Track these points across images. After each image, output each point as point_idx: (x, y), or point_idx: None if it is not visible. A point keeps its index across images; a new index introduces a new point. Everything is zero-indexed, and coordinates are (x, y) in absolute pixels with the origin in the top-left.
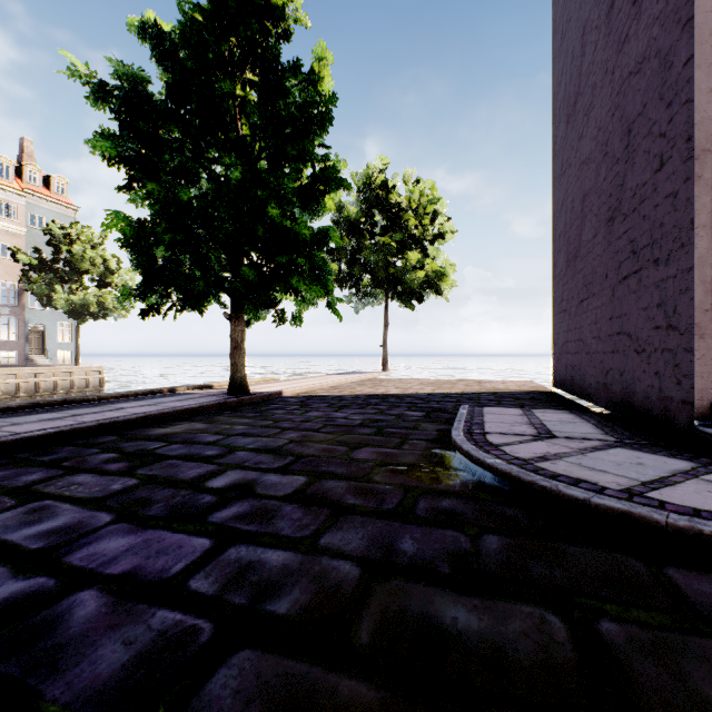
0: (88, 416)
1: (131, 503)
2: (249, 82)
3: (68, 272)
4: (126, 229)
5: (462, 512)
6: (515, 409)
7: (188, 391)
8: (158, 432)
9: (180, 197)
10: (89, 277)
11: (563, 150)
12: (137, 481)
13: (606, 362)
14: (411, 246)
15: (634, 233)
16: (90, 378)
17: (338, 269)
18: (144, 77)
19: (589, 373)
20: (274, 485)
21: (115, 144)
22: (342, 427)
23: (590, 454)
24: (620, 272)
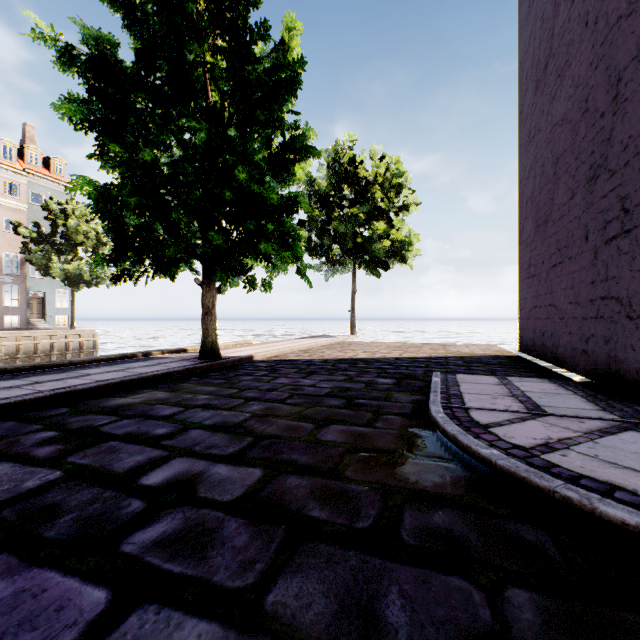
0: (48, 384)
1: (35, 513)
2: (219, 49)
3: (64, 243)
4: (91, 193)
5: (463, 536)
6: (490, 377)
7: (162, 355)
8: (115, 402)
9: (144, 159)
10: (83, 249)
11: (531, 117)
12: (60, 474)
13: (587, 328)
14: (377, 217)
15: (626, 188)
16: (84, 341)
17: (309, 240)
18: (110, 39)
19: (563, 339)
20: (221, 483)
21: (81, 107)
22: (309, 397)
23: (601, 440)
24: (605, 232)
